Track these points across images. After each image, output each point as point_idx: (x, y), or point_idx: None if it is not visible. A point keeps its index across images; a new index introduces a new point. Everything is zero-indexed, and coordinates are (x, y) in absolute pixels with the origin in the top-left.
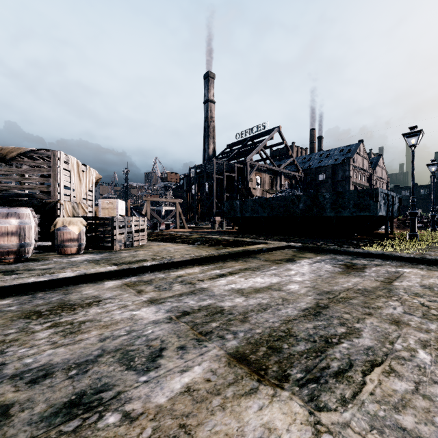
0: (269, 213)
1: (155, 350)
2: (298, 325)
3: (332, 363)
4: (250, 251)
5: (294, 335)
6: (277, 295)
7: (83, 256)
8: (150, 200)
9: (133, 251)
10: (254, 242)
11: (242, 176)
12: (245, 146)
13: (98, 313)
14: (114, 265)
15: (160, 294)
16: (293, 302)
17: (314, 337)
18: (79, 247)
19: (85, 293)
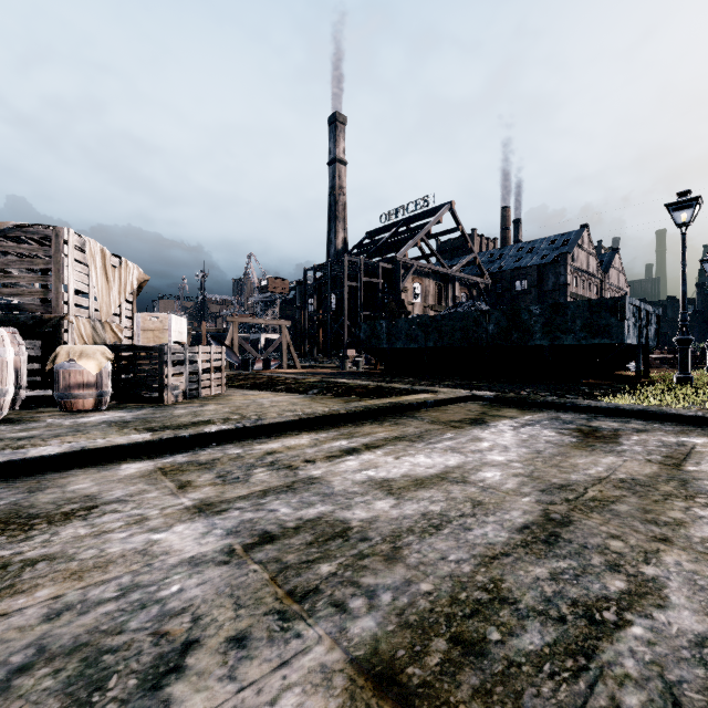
0: (437, 342)
1: (171, 647)
2: (514, 570)
3: (625, 694)
4: (404, 405)
5: (510, 600)
6: (460, 494)
7: (104, 414)
8: (239, 321)
9: (196, 405)
10: (411, 390)
11: (391, 284)
12: (395, 235)
13: (78, 537)
14: (148, 432)
15: (223, 491)
16: (495, 509)
17: (558, 606)
18: (99, 398)
19: (71, 490)
